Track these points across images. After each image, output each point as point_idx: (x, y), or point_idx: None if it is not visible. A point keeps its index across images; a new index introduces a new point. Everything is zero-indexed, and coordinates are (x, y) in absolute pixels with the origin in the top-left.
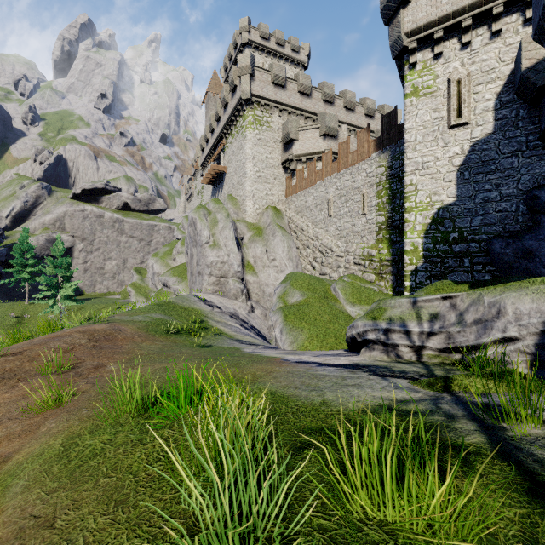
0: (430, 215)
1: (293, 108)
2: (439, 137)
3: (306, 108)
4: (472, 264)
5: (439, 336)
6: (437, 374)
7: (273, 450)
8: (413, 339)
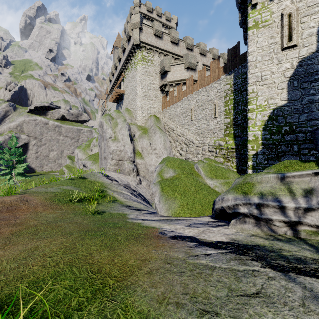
0: (267, 114)
1: (167, 52)
2: (274, 57)
3: (175, 52)
4: (299, 149)
5: (318, 213)
6: None
7: None
8: (288, 214)
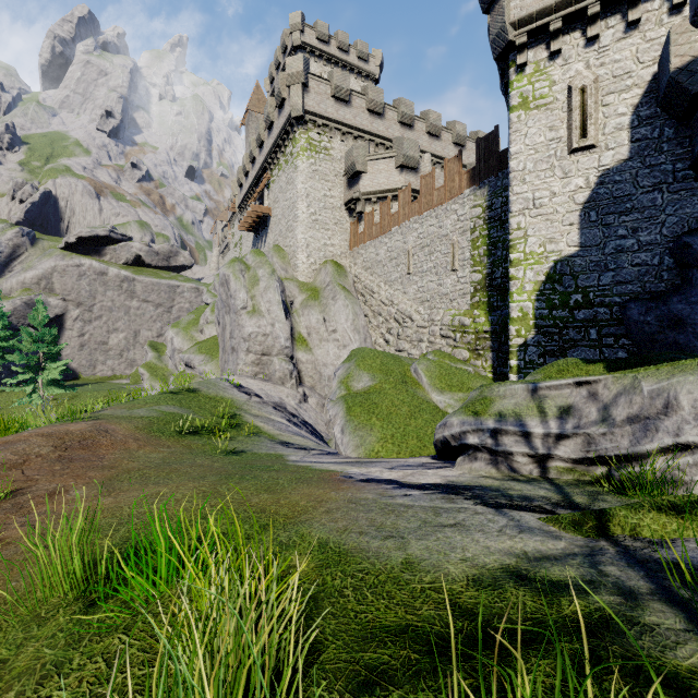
0: (544, 271)
1: (360, 131)
2: (557, 165)
3: (377, 132)
4: (600, 336)
5: (574, 441)
6: (578, 501)
7: (313, 693)
8: (534, 444)
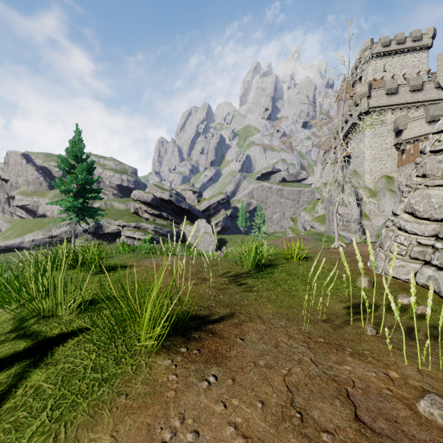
0: None
1: (404, 104)
2: None
3: (417, 100)
4: None
5: None
6: None
7: None
8: None
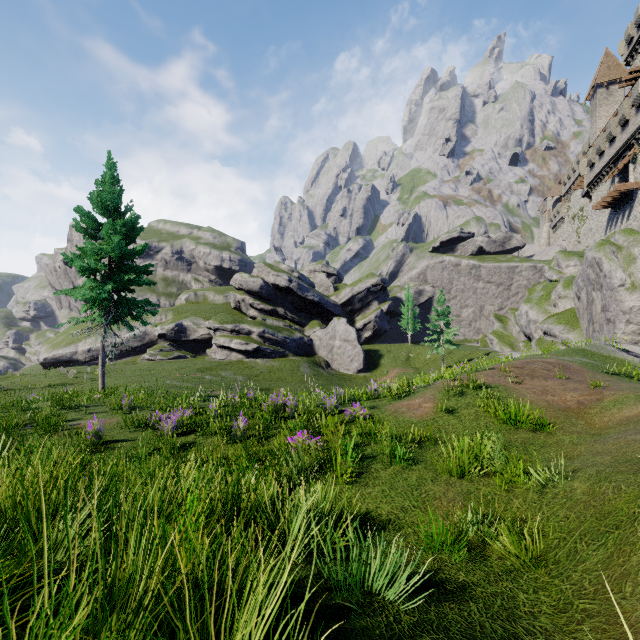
0: None
1: None
2: None
3: None
4: None
5: None
6: None
7: None
8: None
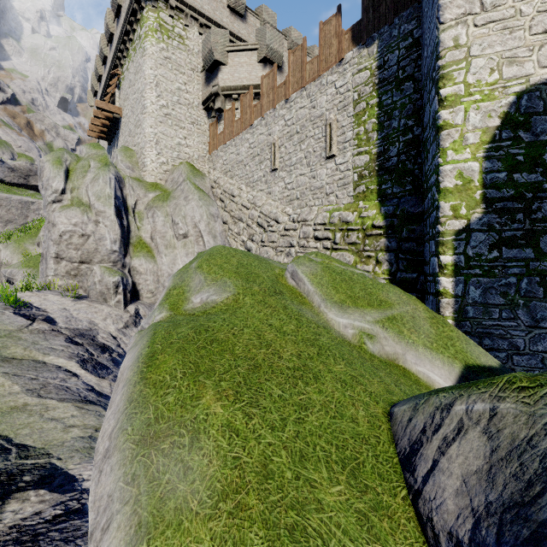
0: (500, 110)
1: (220, 28)
2: None
3: (238, 34)
4: None
5: None
6: None
7: None
8: None
